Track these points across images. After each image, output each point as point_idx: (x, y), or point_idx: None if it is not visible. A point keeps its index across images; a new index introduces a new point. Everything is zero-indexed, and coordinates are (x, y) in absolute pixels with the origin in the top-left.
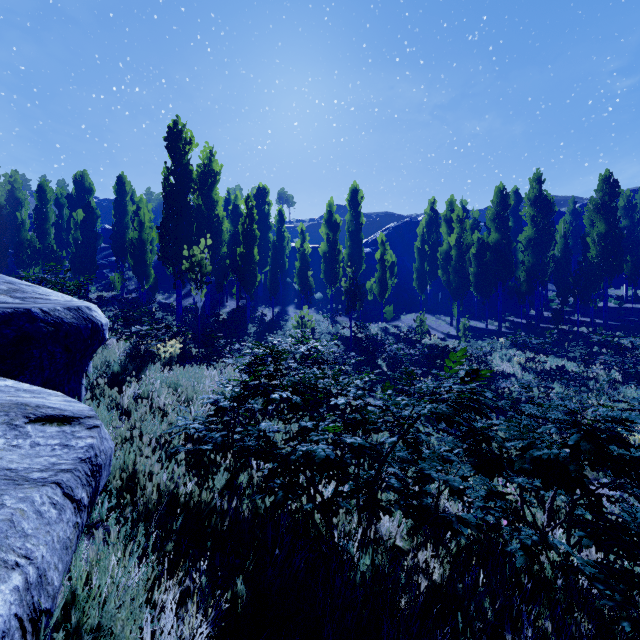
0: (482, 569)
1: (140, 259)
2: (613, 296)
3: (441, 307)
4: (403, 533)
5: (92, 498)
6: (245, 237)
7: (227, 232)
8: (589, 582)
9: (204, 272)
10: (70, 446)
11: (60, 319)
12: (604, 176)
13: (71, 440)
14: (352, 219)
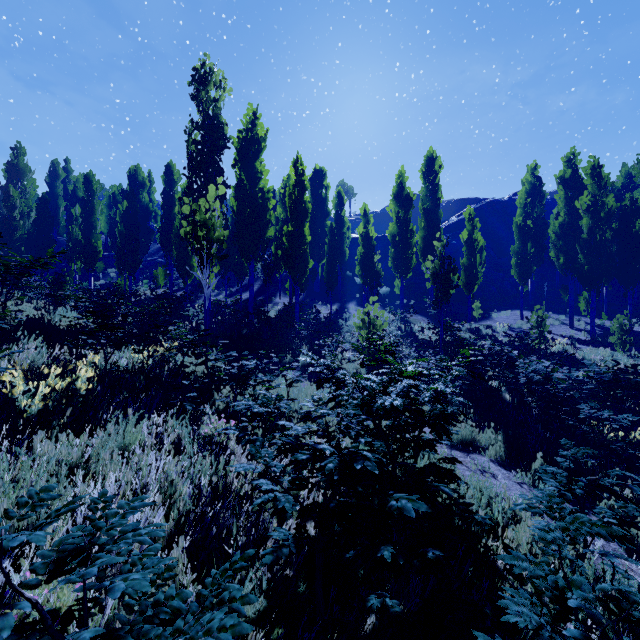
0: None
1: (182, 250)
2: None
3: (546, 302)
4: None
5: None
6: (293, 212)
7: (279, 220)
8: None
9: (213, 238)
10: None
11: None
12: None
13: None
14: (427, 194)
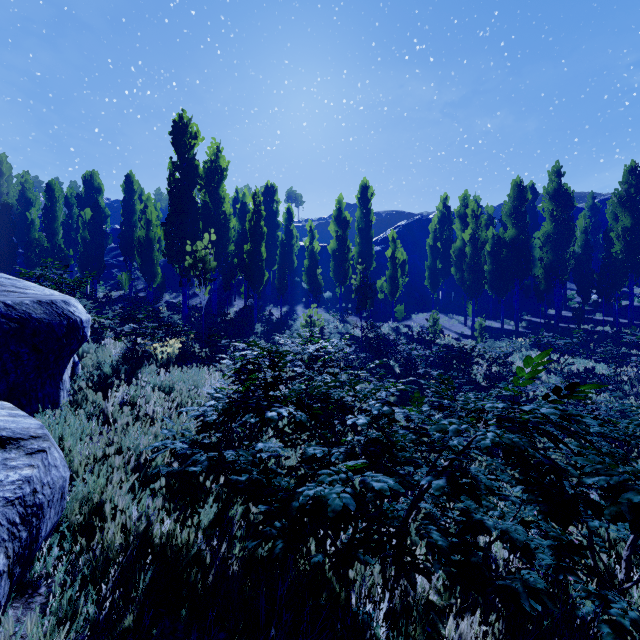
0: None
1: (147, 258)
2: (636, 294)
3: (454, 306)
4: (437, 584)
5: (24, 552)
6: (252, 234)
7: (235, 231)
8: None
9: (208, 268)
10: None
11: (27, 314)
12: (630, 167)
13: None
14: (362, 216)
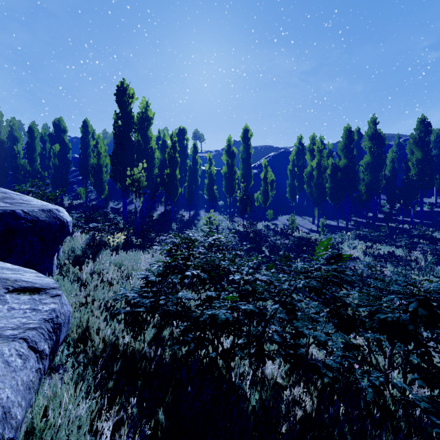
0: (341, 401)
1: (98, 178)
2: (426, 203)
3: (306, 211)
4: (282, 373)
5: (53, 348)
6: (170, 162)
7: (158, 159)
8: (421, 412)
9: (141, 186)
10: (37, 310)
11: (36, 218)
12: (421, 119)
13: (38, 305)
14: (244, 150)
